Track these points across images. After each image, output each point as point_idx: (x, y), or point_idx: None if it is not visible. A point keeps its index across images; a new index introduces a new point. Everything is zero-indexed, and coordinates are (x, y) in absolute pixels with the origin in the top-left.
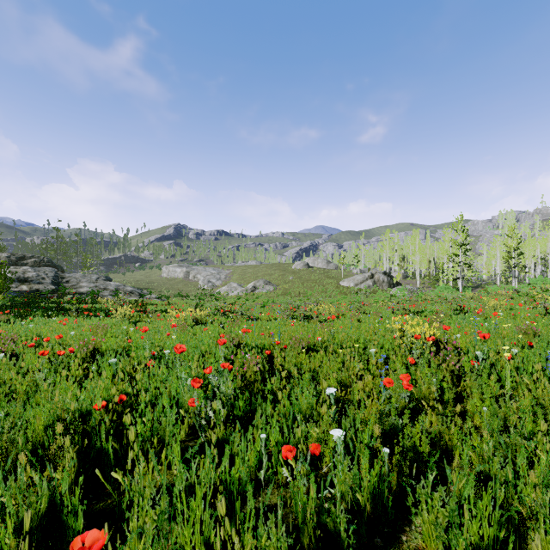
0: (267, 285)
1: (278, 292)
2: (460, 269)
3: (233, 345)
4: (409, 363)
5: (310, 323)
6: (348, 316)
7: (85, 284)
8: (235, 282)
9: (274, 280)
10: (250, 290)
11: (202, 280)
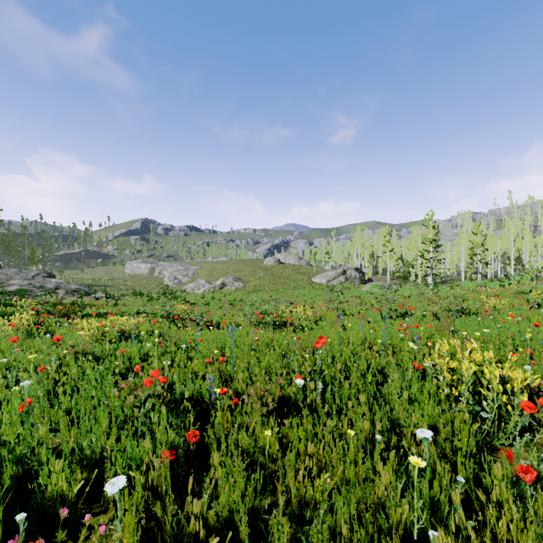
0: (237, 282)
1: (248, 289)
2: (431, 265)
3: (131, 405)
4: (517, 471)
5: (282, 334)
6: (328, 321)
7: (16, 282)
8: (204, 278)
9: (244, 276)
10: (218, 287)
11: (168, 277)
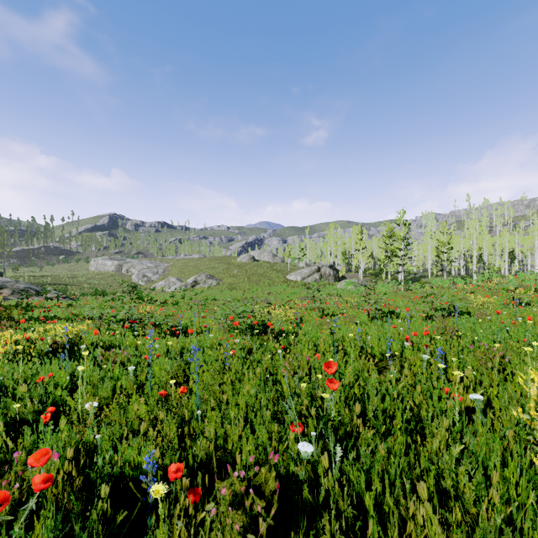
0: (210, 280)
1: (222, 287)
2: (402, 262)
3: None
4: None
5: (262, 342)
6: (312, 323)
7: None
8: (175, 276)
9: (218, 274)
10: (190, 285)
11: (136, 274)
